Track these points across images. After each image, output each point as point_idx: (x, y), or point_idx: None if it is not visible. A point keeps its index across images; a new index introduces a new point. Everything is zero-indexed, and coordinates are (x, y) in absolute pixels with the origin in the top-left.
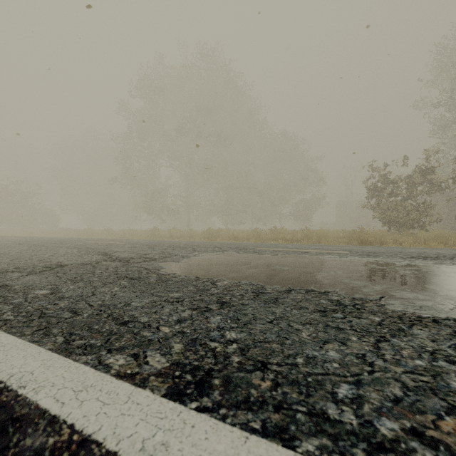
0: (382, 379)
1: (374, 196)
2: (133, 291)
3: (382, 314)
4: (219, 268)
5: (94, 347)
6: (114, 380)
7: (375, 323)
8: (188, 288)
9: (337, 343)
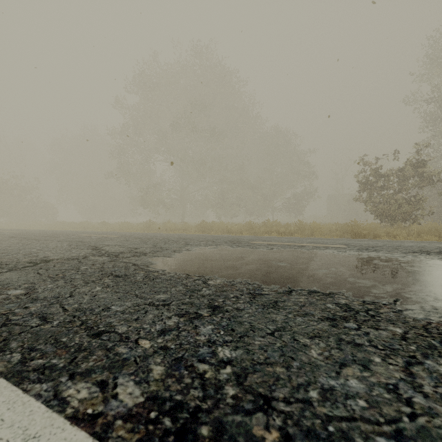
0: (431, 429)
1: (366, 189)
2: (116, 291)
3: (403, 324)
4: (211, 264)
5: (54, 370)
6: (67, 425)
7: (397, 337)
8: (177, 287)
9: (357, 366)
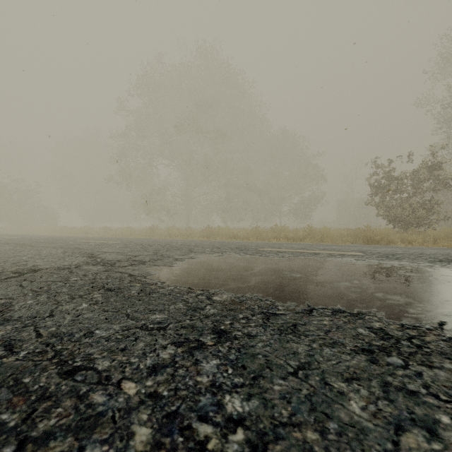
0: None
1: (378, 193)
2: (104, 309)
3: None
4: (217, 274)
5: (0, 432)
6: None
7: None
8: (176, 305)
9: (420, 430)
